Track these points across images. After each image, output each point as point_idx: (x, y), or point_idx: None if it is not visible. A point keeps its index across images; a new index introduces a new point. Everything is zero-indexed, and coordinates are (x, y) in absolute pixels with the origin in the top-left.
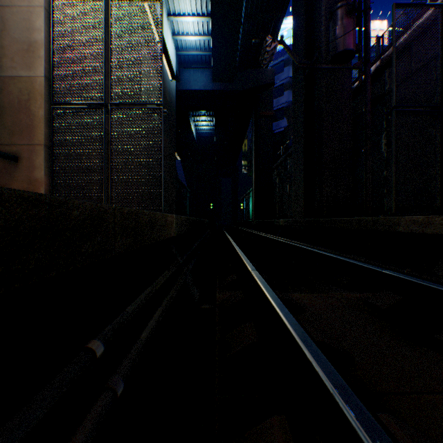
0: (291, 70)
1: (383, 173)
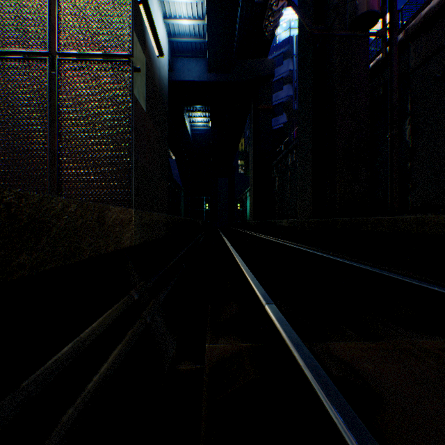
0: (291, 63)
1: (406, 165)
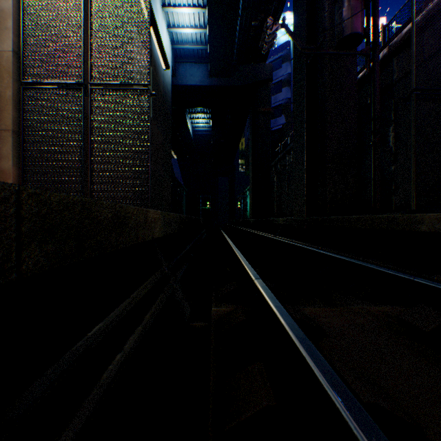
0: (289, 67)
1: (390, 168)
